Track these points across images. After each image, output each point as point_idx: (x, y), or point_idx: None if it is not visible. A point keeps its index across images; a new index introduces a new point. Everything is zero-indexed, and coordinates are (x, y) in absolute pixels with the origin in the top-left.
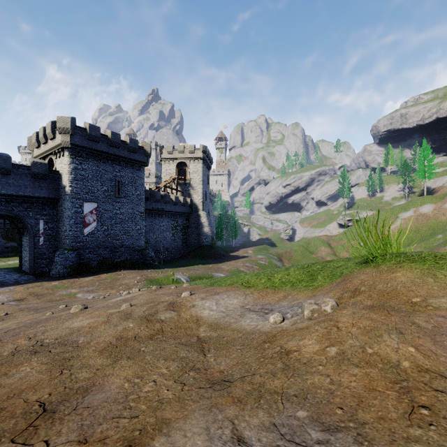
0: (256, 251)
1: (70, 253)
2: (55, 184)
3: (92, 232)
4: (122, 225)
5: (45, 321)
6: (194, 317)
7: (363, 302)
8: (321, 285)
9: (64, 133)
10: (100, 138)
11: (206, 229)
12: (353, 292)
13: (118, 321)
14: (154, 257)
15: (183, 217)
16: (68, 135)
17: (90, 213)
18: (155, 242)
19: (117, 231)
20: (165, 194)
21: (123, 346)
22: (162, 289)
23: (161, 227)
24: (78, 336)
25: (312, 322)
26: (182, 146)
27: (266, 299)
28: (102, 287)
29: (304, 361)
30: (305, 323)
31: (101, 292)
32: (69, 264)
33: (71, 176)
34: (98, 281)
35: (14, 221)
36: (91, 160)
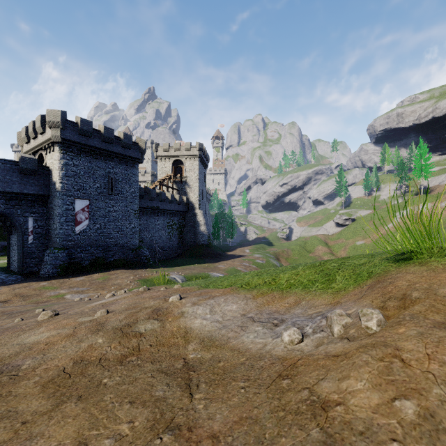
0: (253, 250)
1: (61, 252)
2: (45, 181)
3: (84, 230)
4: (116, 224)
5: (0, 332)
6: (182, 329)
7: (427, 316)
8: (344, 287)
9: (54, 127)
10: (92, 133)
11: (202, 228)
12: (400, 299)
13: (85, 334)
14: (148, 256)
15: (179, 216)
16: (59, 130)
17: (82, 210)
18: (150, 241)
19: (110, 229)
20: (161, 192)
21: (79, 376)
22: (150, 291)
23: (157, 225)
24: (25, 357)
25: (351, 345)
26: (178, 143)
27: (273, 306)
28: (93, 287)
29: (360, 427)
30: (338, 345)
31: (91, 293)
32: (59, 263)
33: (62, 172)
34: (89, 281)
35: (2, 219)
36: (82, 156)
